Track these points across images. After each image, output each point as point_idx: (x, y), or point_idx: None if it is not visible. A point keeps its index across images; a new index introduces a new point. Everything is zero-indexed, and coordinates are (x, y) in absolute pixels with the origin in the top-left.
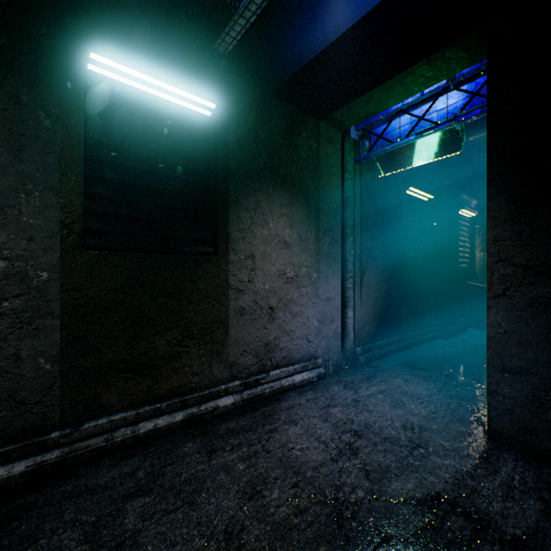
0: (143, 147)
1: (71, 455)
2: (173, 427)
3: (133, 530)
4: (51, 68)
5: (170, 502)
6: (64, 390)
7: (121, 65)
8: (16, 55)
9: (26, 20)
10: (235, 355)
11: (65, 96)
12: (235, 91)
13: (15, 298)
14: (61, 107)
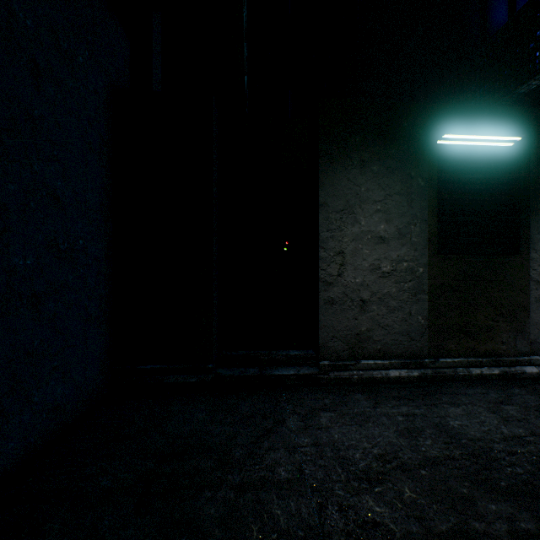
0: (465, 183)
1: (437, 375)
2: (492, 377)
3: (521, 417)
4: (423, 152)
5: (535, 413)
6: (428, 336)
7: (459, 136)
8: (409, 151)
9: (413, 130)
10: (534, 335)
11: (429, 166)
12: (534, 120)
13: (409, 282)
14: (427, 172)
